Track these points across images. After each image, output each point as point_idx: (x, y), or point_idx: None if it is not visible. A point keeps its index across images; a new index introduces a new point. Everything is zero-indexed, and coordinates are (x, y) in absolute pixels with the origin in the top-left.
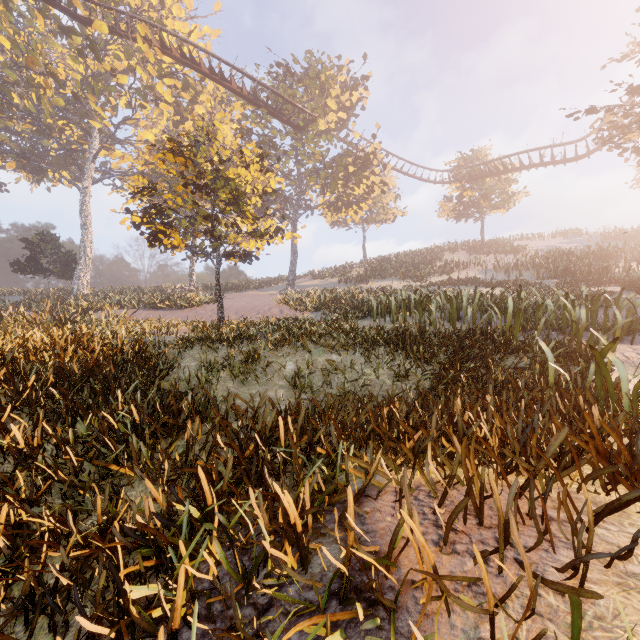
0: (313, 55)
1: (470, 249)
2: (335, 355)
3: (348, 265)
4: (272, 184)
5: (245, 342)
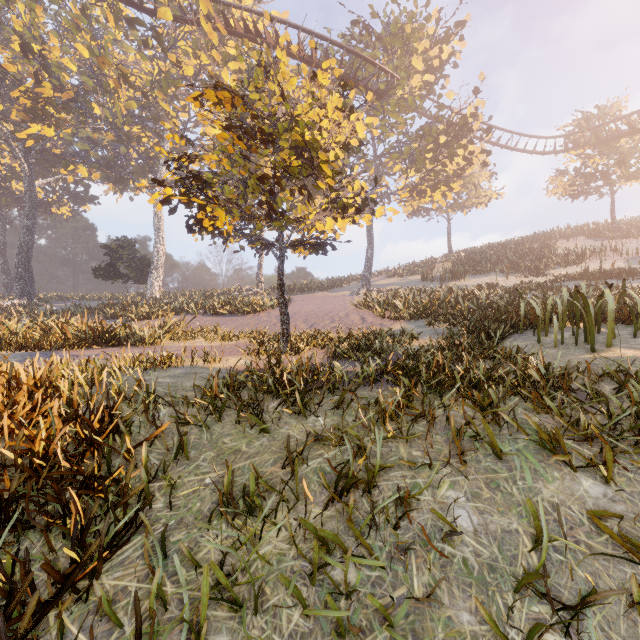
0: (396, 2)
1: (594, 233)
2: (589, 478)
3: (429, 260)
4: (359, 131)
5: (326, 398)
